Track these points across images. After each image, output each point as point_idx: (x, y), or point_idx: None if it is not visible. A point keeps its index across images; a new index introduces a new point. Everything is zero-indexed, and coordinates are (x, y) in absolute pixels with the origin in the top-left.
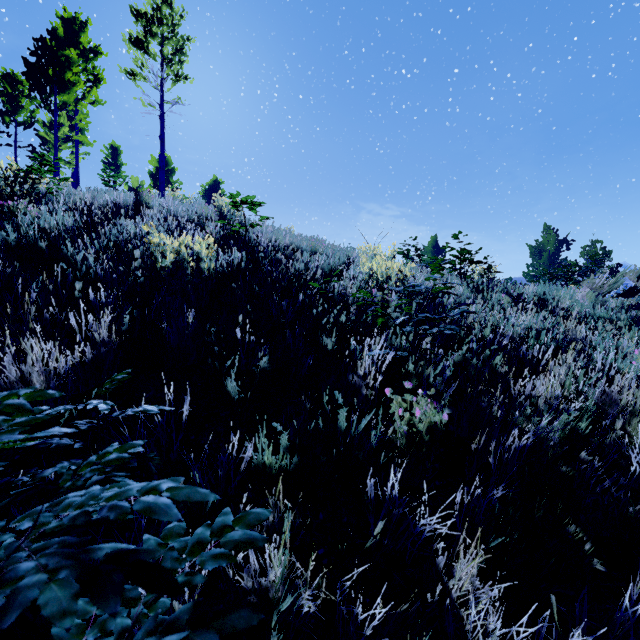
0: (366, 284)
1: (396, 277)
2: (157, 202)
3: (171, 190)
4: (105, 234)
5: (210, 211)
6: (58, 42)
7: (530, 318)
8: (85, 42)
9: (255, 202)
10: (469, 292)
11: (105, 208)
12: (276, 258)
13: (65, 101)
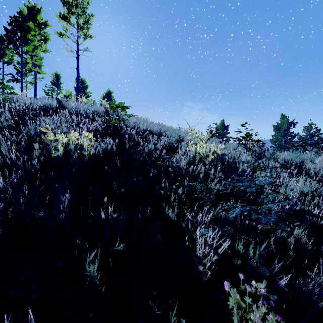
0: (192, 158)
1: (212, 155)
2: (70, 105)
3: (86, 96)
4: (29, 128)
5: (100, 110)
6: (23, 18)
7: (303, 184)
8: (39, 19)
9: (124, 106)
10: (252, 159)
11: (33, 110)
12: (137, 140)
13: (27, 50)
